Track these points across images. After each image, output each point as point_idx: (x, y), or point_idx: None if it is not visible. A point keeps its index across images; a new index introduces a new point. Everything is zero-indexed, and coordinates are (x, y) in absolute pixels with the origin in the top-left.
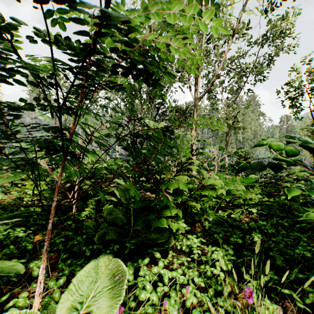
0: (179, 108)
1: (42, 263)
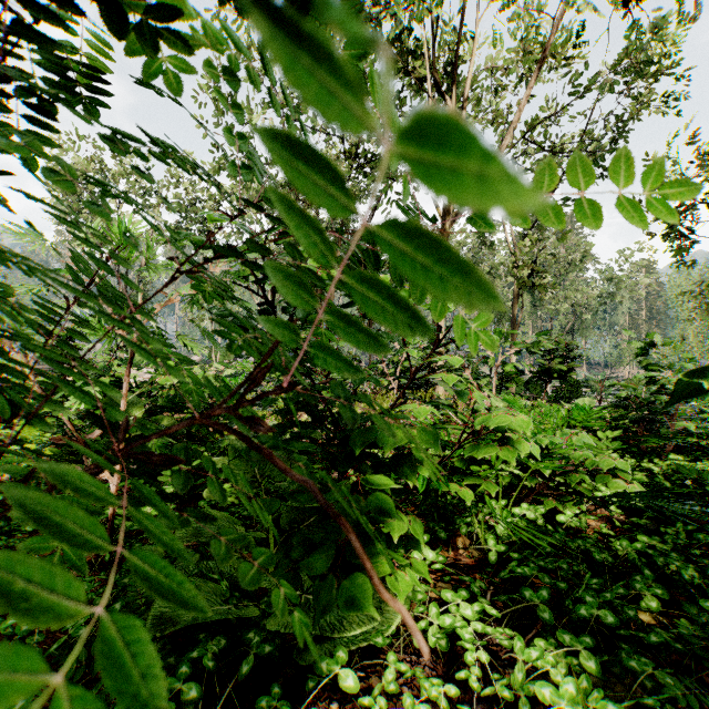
0: None
1: None
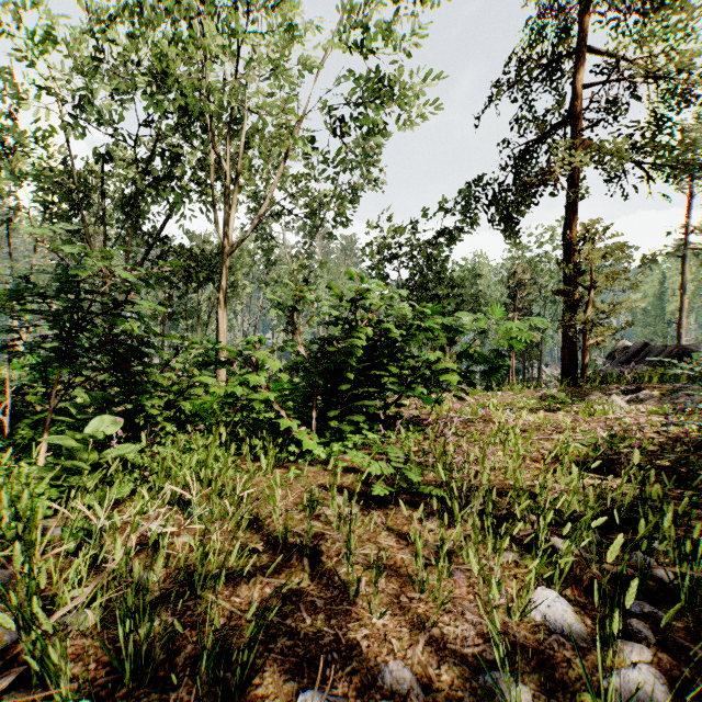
0: (197, 252)
1: (47, 432)
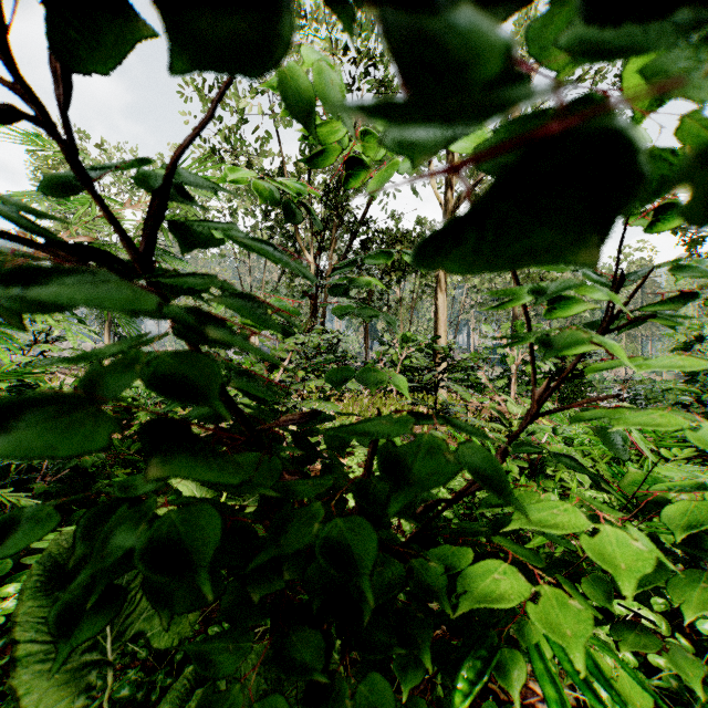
0: (401, 234)
1: None
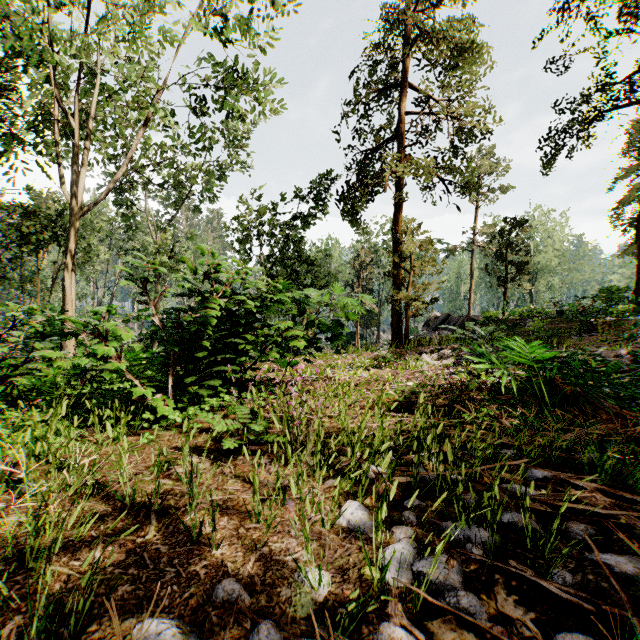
0: (37, 211)
1: None
